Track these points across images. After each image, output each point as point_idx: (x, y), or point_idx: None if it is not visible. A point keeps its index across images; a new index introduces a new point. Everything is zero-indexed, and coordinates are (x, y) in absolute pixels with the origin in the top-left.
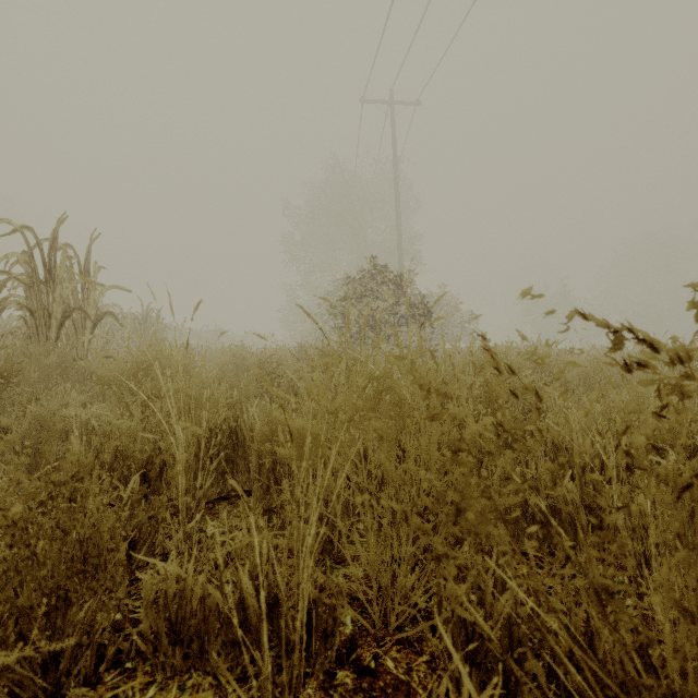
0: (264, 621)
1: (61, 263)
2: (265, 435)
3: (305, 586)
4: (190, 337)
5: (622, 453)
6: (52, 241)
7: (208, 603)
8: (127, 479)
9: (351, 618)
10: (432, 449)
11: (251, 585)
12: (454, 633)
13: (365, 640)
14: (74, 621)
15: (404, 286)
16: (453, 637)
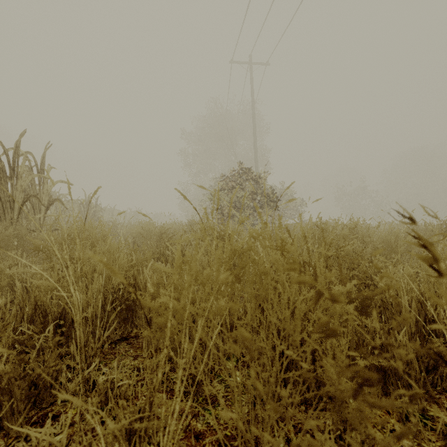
0: None
1: (21, 164)
2: (153, 294)
3: None
4: (119, 216)
5: None
6: (15, 149)
7: None
8: (44, 327)
9: None
10: (297, 327)
11: None
12: None
13: None
14: None
15: (259, 182)
16: None
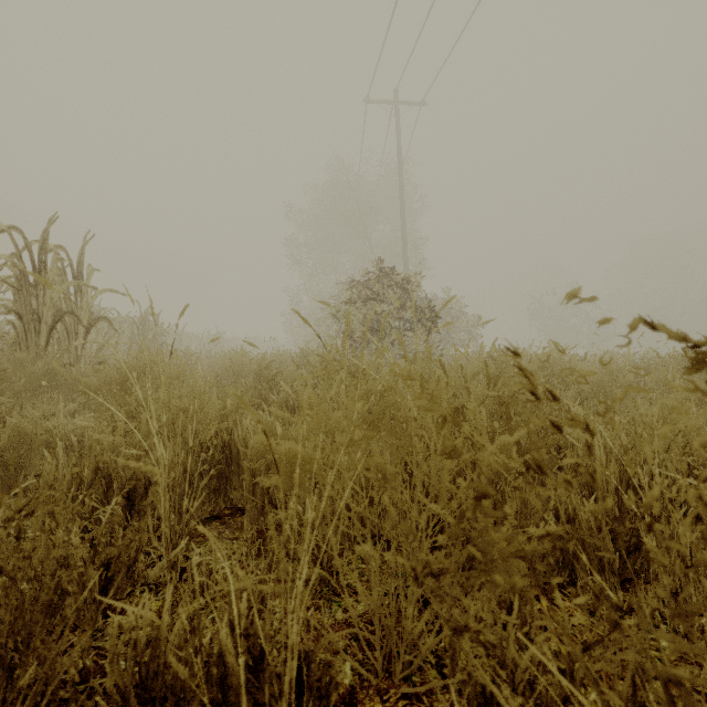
0: (243, 692)
1: (51, 265)
2: (259, 451)
3: (295, 642)
4: (190, 342)
5: (702, 506)
6: (42, 242)
7: (184, 656)
8: (108, 498)
9: (351, 665)
10: (444, 478)
11: (229, 643)
12: (470, 694)
13: (367, 693)
14: (17, 688)
15: (409, 289)
16: (469, 700)
